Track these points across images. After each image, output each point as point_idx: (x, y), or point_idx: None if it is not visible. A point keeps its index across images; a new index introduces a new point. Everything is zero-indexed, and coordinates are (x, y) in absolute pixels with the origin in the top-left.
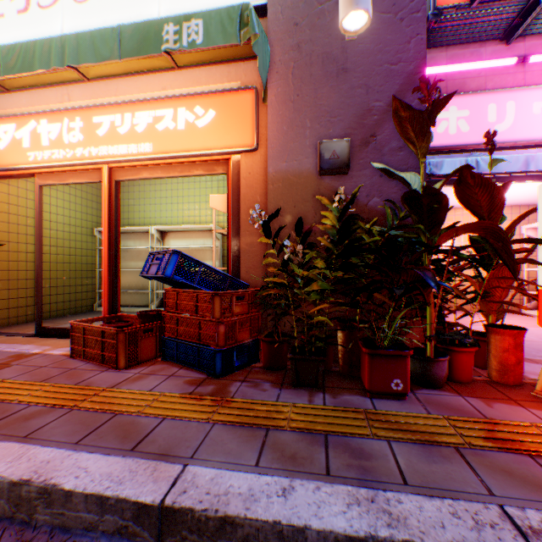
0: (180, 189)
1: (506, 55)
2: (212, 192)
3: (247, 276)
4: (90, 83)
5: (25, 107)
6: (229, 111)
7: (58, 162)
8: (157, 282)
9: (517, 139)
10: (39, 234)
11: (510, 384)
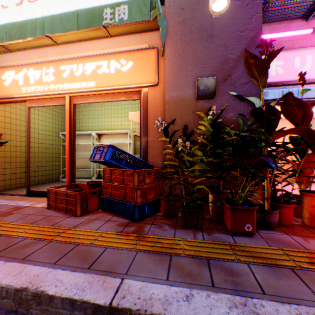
0: (109, 109)
1: (305, 27)
2: (128, 111)
3: (152, 160)
4: (58, 46)
5: (20, 61)
6: (141, 62)
7: (39, 93)
8: (96, 164)
9: (313, 78)
10: (28, 135)
11: None
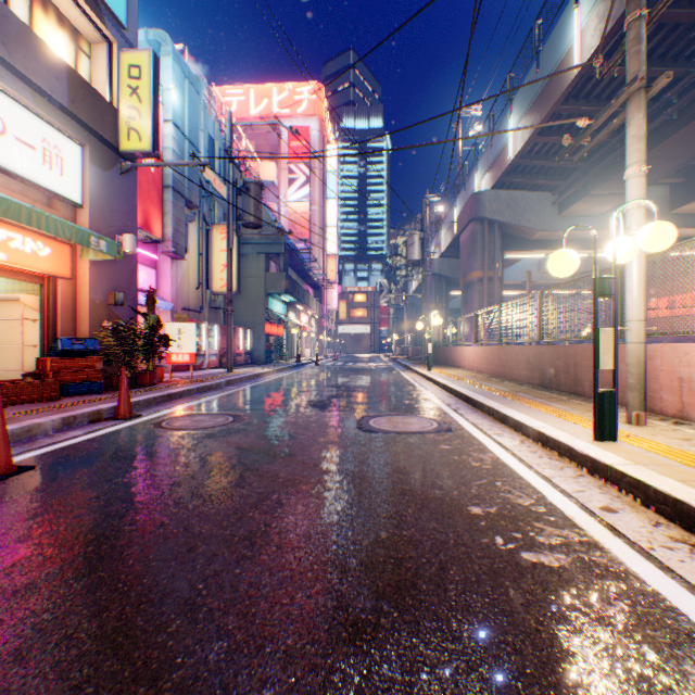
0: None
1: None
2: None
3: None
4: None
5: None
6: (59, 253)
7: None
8: None
9: None
10: None
11: (163, 381)
